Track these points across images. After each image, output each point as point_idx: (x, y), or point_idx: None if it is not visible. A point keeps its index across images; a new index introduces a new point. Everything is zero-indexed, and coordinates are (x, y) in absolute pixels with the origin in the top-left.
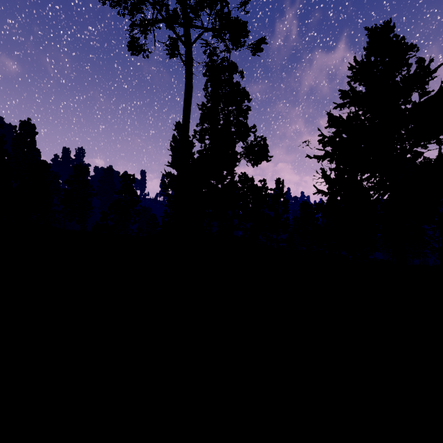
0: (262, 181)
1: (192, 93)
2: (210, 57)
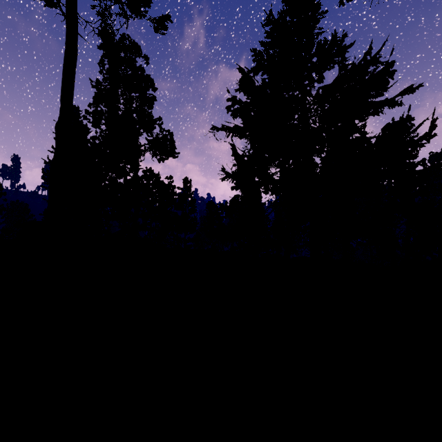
0: (169, 178)
1: (76, 57)
2: (101, 16)
